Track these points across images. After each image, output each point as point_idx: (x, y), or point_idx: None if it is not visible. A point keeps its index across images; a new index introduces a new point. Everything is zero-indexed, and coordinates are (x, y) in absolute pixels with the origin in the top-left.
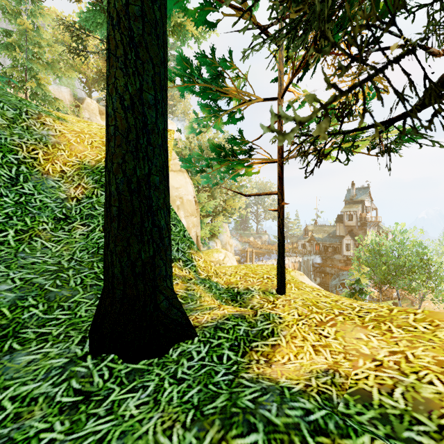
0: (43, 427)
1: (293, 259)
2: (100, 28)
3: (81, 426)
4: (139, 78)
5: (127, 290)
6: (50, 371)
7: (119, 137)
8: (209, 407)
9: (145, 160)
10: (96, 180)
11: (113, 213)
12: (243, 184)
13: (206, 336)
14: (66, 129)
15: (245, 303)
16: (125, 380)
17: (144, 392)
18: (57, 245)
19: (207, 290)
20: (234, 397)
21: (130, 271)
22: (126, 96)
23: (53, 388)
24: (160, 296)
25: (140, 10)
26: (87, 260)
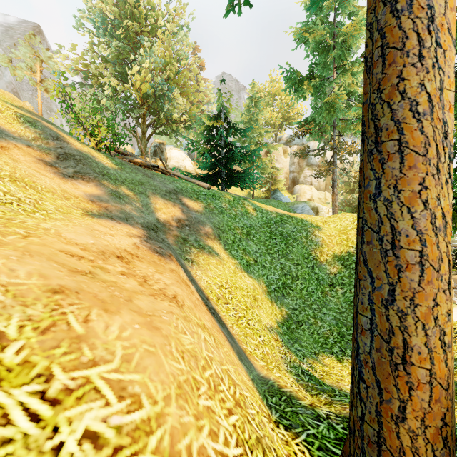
0: None
1: None
2: (313, 135)
3: None
4: None
5: None
6: None
7: None
8: None
9: None
10: (342, 263)
11: None
12: None
13: None
14: (323, 235)
15: None
16: None
17: None
18: (333, 299)
19: None
20: None
21: None
22: None
23: None
24: None
25: None
26: (347, 308)
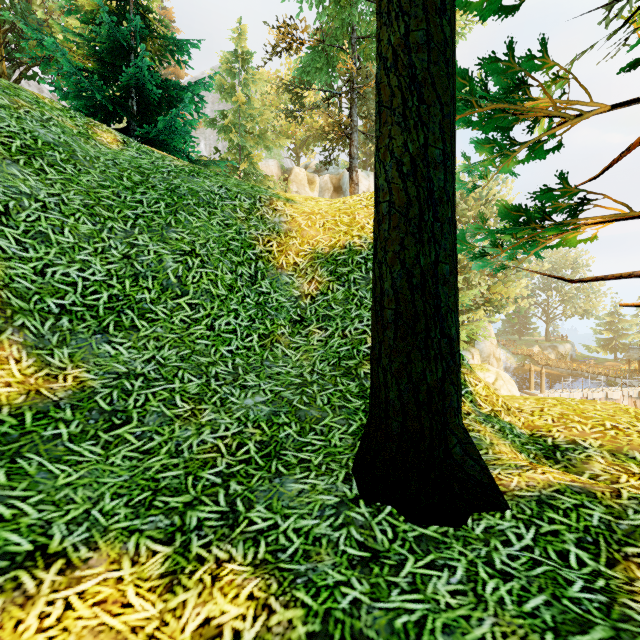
0: (339, 578)
1: (634, 391)
2: (319, 76)
3: (384, 594)
4: (423, 129)
5: (407, 423)
6: (324, 509)
7: (396, 216)
8: (579, 639)
9: (430, 243)
10: (331, 271)
11: (387, 318)
12: (523, 257)
13: (524, 511)
14: (296, 212)
15: (576, 467)
16: (415, 547)
17: (452, 574)
18: (296, 353)
19: (499, 434)
20: (625, 638)
21: (411, 398)
22: (405, 159)
23: (333, 532)
24: (451, 438)
25: (425, 34)
26: (328, 373)
